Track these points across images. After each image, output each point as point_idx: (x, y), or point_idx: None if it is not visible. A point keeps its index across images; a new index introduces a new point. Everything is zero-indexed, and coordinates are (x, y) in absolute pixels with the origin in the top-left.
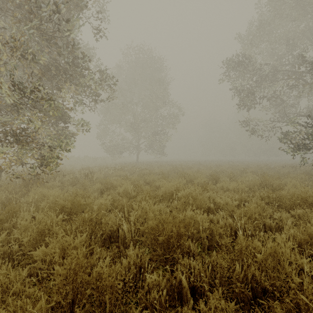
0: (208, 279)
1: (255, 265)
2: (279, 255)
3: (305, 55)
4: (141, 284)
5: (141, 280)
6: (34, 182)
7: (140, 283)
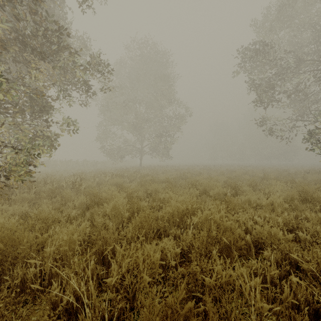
0: None
1: None
2: None
3: None
4: None
5: None
6: None
7: None
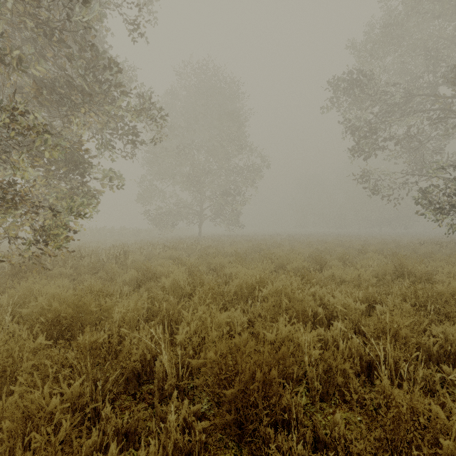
0: None
1: None
2: None
3: None
4: None
5: None
6: (29, 268)
7: None
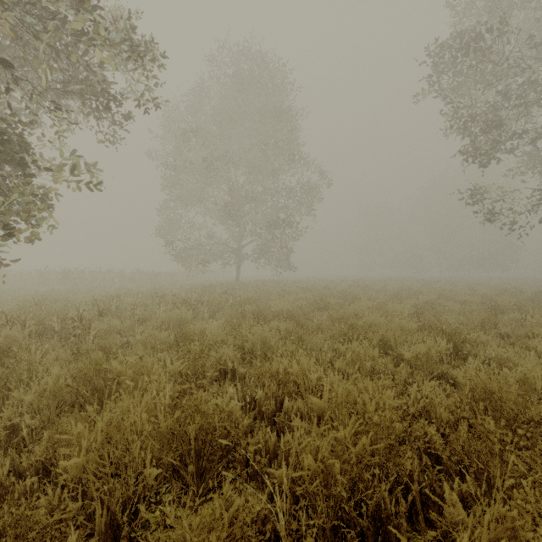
0: None
1: None
2: None
3: None
4: None
5: None
6: None
7: None
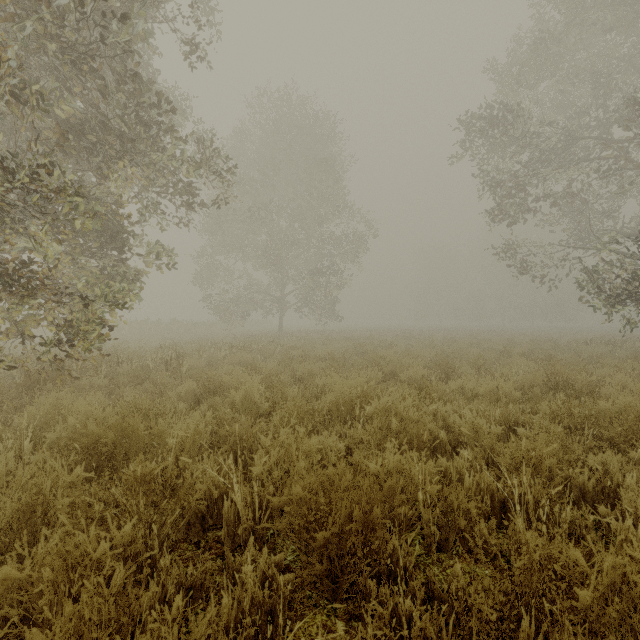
0: None
1: (574, 621)
2: (634, 588)
3: (638, 105)
4: None
5: None
6: (49, 377)
7: None
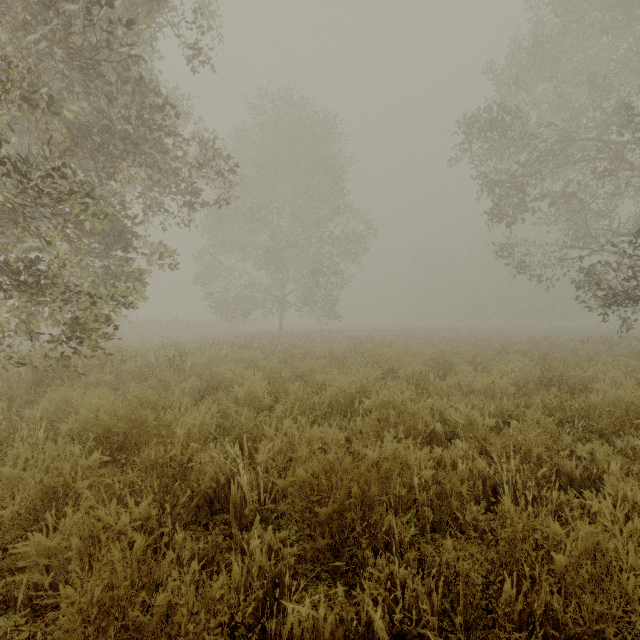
0: (436, 614)
1: (551, 582)
2: (606, 554)
3: (633, 107)
4: (277, 621)
5: (277, 611)
6: (56, 374)
7: (273, 619)
